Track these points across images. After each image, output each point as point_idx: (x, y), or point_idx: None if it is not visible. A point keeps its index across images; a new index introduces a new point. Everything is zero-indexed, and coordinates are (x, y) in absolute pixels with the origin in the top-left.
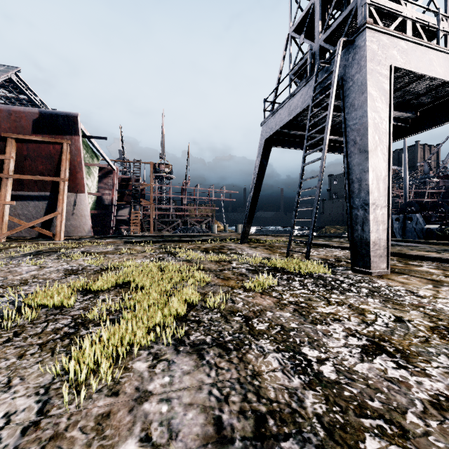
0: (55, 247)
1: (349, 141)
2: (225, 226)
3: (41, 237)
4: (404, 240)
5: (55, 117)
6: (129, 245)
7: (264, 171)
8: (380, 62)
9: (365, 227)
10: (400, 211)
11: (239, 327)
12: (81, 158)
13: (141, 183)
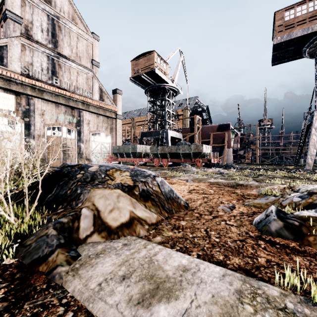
0: None
1: (309, 139)
2: (315, 160)
3: None
4: None
5: (223, 125)
6: (249, 165)
7: (305, 138)
8: None
9: (306, 160)
10: None
11: None
12: (230, 137)
13: (251, 137)
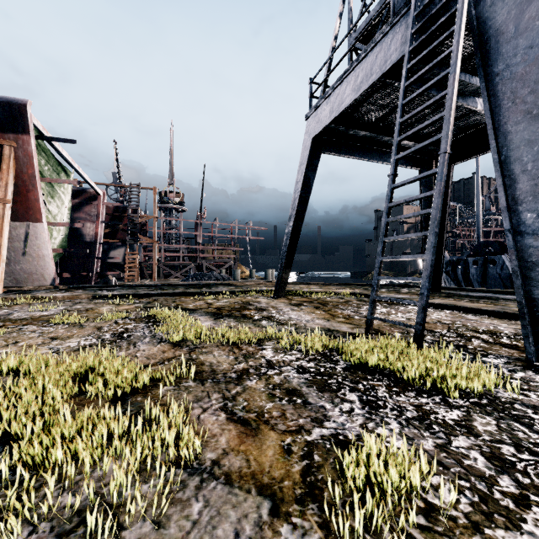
0: None
1: (496, 102)
2: (251, 272)
3: None
4: (501, 291)
5: None
6: (97, 302)
7: (310, 189)
8: None
9: None
10: (474, 252)
11: None
12: (34, 170)
13: (140, 215)
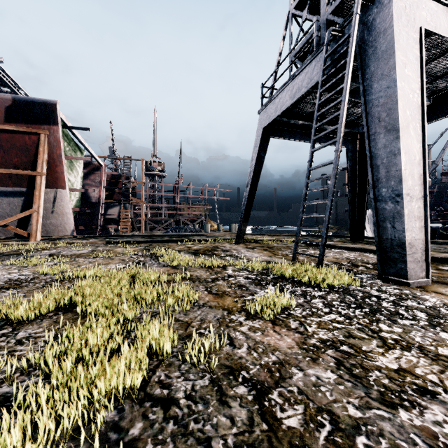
0: (23, 248)
1: (370, 119)
2: (219, 226)
3: (17, 237)
4: None
5: (31, 104)
6: (110, 246)
7: (262, 164)
8: (408, 22)
9: (397, 224)
10: None
11: (247, 423)
12: (61, 151)
13: (131, 180)
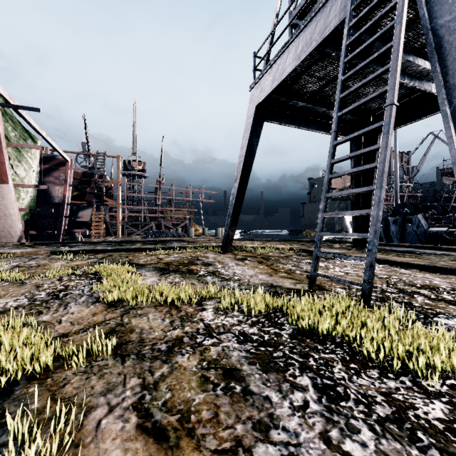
0: None
1: (443, 54)
2: (204, 230)
3: None
4: (420, 246)
5: None
6: (53, 257)
7: (254, 154)
8: None
9: None
10: (393, 213)
11: None
12: (0, 135)
13: (105, 179)
